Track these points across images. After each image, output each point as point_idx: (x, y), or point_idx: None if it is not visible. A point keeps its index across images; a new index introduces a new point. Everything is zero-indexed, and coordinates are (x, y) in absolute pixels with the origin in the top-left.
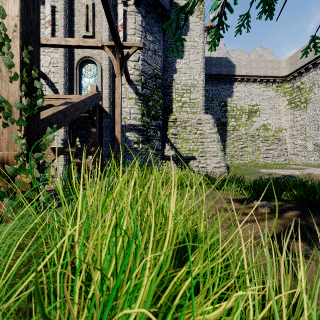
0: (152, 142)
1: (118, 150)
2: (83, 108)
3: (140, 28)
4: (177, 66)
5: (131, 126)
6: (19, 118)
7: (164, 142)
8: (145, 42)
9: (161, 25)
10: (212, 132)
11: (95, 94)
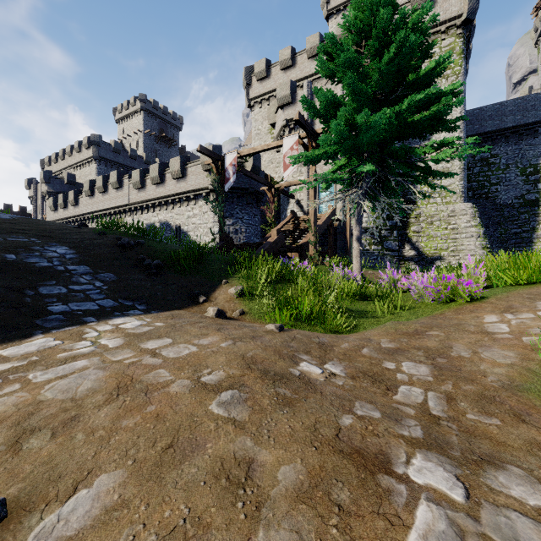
0: (386, 243)
1: (347, 252)
2: (324, 226)
3: None
4: None
5: (363, 229)
6: (314, 245)
7: (403, 241)
8: None
9: None
10: (469, 226)
11: (331, 213)
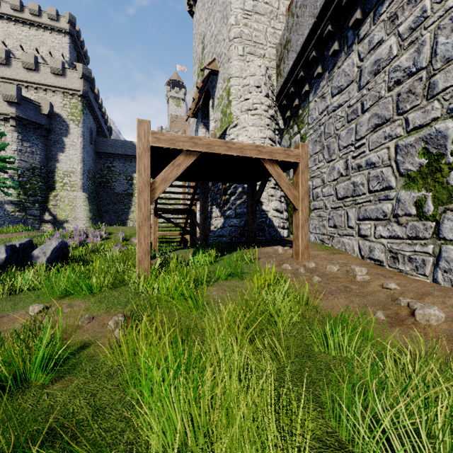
0: (29, 211)
1: None
2: None
3: (17, 140)
4: (59, 158)
5: (9, 201)
6: None
7: (45, 210)
8: (22, 148)
9: (40, 133)
10: (82, 205)
11: None
